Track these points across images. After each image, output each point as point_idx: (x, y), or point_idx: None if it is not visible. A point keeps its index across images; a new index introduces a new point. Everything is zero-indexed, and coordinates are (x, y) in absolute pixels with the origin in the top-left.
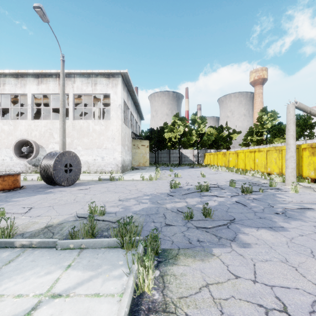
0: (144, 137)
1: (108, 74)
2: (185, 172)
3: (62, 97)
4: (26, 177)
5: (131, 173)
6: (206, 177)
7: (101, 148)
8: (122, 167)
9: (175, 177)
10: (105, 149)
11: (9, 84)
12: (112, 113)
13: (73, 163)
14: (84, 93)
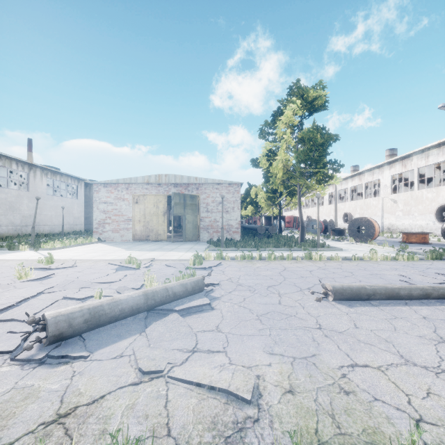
0: None
1: None
2: None
3: None
4: (439, 239)
5: None
6: None
7: None
8: None
9: None
10: None
11: (431, 156)
12: None
13: None
14: None
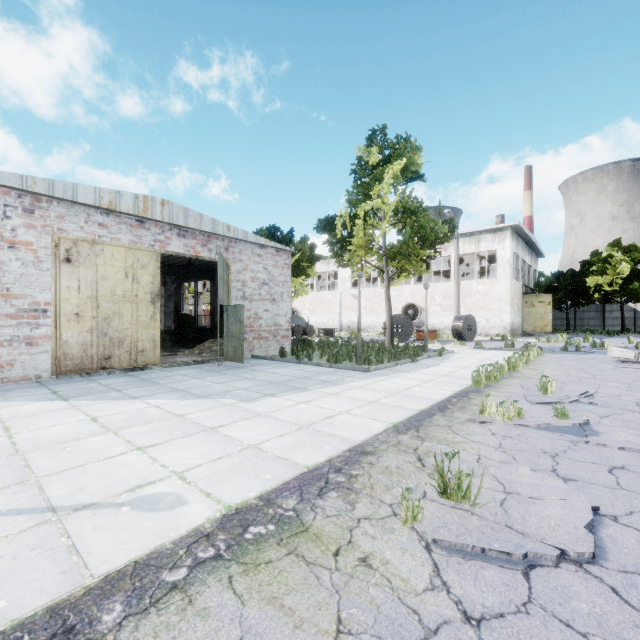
0: (544, 286)
1: (494, 229)
2: (614, 340)
3: (457, 268)
4: None
5: (522, 338)
6: (633, 344)
7: (486, 309)
8: (511, 330)
9: (584, 342)
10: (490, 310)
11: None
12: (498, 271)
13: (472, 324)
14: (466, 253)
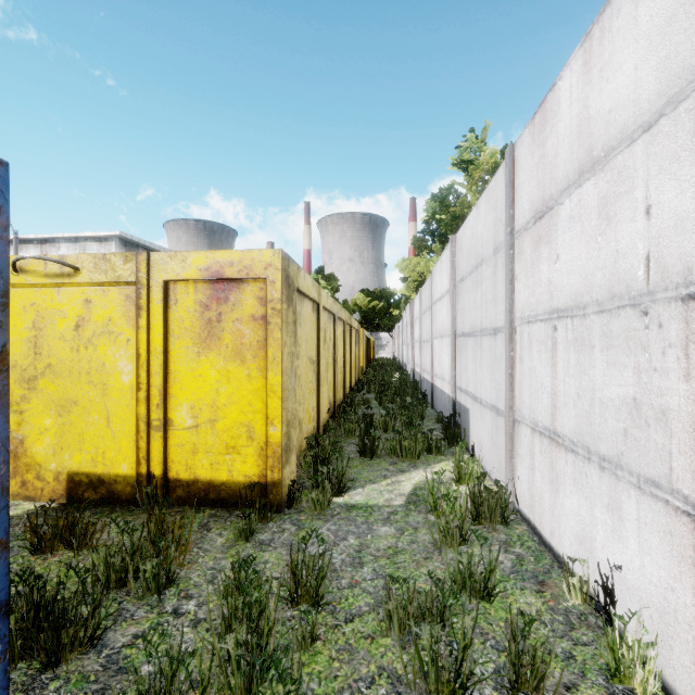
0: None
1: (100, 237)
2: None
3: None
4: None
5: None
6: None
7: None
8: None
9: None
10: None
11: None
12: None
13: None
14: None
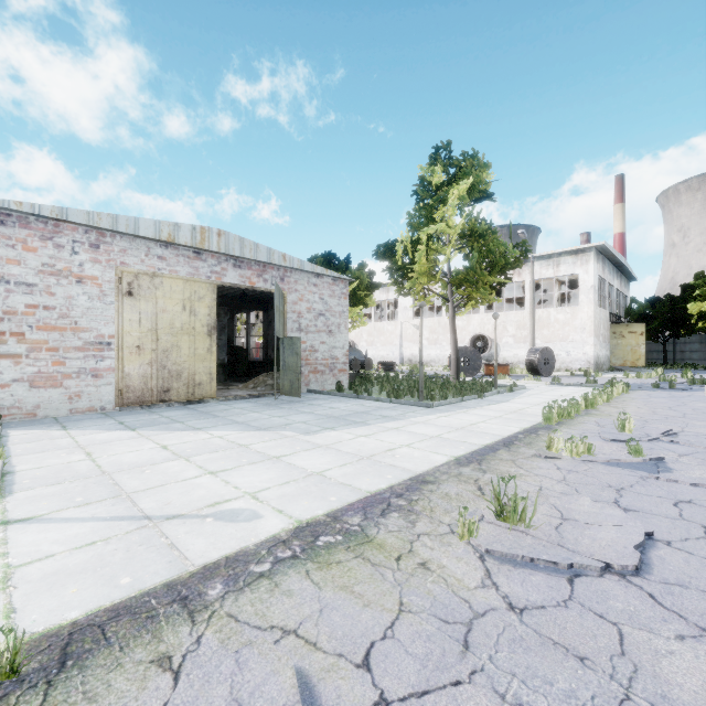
0: (636, 313)
1: (575, 250)
2: None
3: (532, 295)
4: None
5: (609, 373)
6: None
7: (566, 341)
8: (596, 364)
9: (682, 378)
10: (571, 342)
11: None
12: (581, 298)
13: (549, 357)
14: (543, 278)
